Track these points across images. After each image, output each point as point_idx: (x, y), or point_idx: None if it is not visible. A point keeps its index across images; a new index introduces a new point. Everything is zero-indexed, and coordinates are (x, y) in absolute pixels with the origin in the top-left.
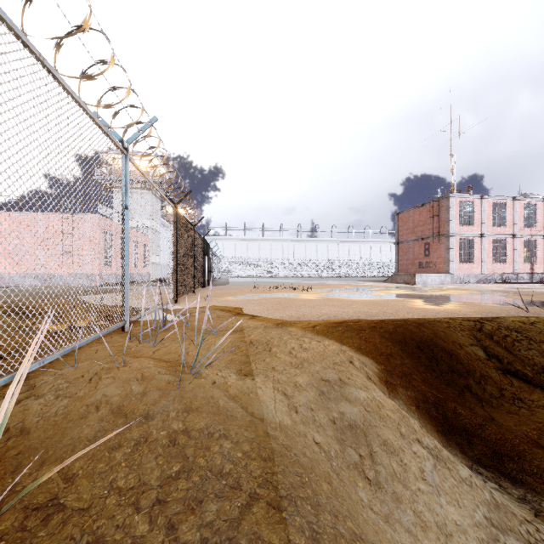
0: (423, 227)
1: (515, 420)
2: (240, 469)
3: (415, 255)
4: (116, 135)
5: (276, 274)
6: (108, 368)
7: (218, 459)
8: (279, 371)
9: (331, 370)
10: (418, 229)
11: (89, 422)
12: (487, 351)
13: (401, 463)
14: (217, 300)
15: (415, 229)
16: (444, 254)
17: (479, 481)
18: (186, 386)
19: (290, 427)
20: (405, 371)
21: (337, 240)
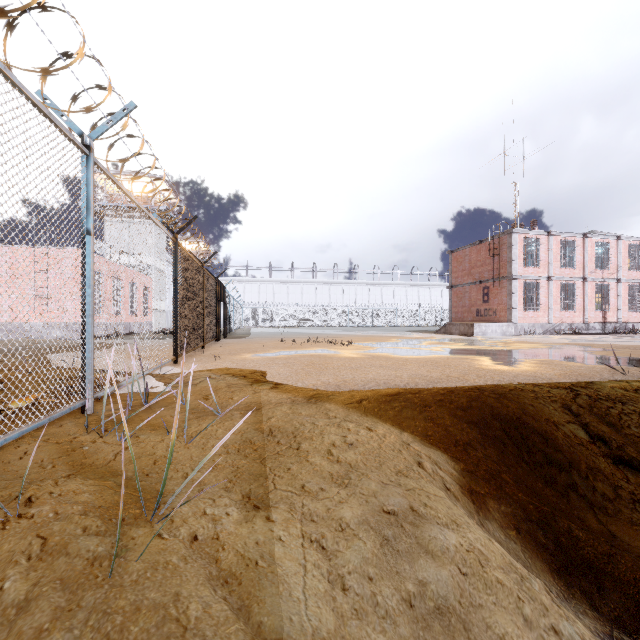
0: (482, 268)
1: None
2: None
3: (472, 301)
4: (73, 126)
5: (308, 323)
6: None
7: None
8: (312, 492)
9: (396, 488)
10: (476, 271)
11: None
12: (589, 431)
13: None
14: (231, 359)
15: (472, 271)
16: (505, 300)
17: None
18: (127, 569)
19: (333, 638)
20: (492, 468)
21: (380, 283)
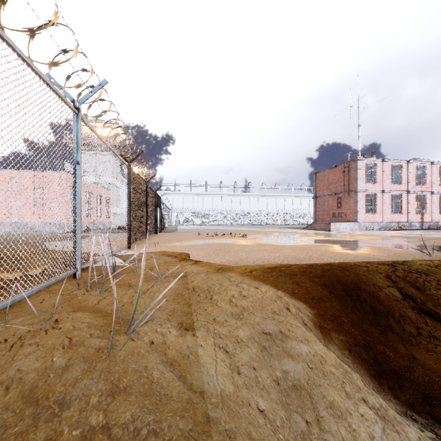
0: (336, 184)
1: (434, 358)
2: None
3: (329, 207)
4: (68, 96)
5: (217, 222)
6: (36, 330)
7: None
8: (220, 322)
9: (271, 321)
10: (332, 186)
11: None
12: (402, 292)
13: (350, 429)
14: (165, 246)
15: (329, 186)
16: (353, 206)
17: None
18: (118, 354)
19: (232, 395)
20: (335, 314)
21: (266, 195)
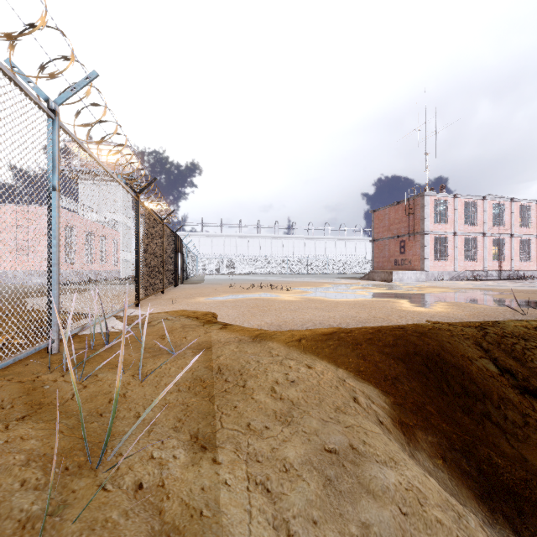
0: (399, 225)
1: None
2: None
3: (391, 252)
4: (40, 92)
5: (253, 271)
6: None
7: None
8: (257, 431)
9: (336, 426)
10: (394, 227)
11: None
12: (498, 365)
13: None
14: (186, 302)
15: (391, 227)
16: (419, 252)
17: None
18: (61, 532)
19: None
20: (417, 400)
21: (314, 238)
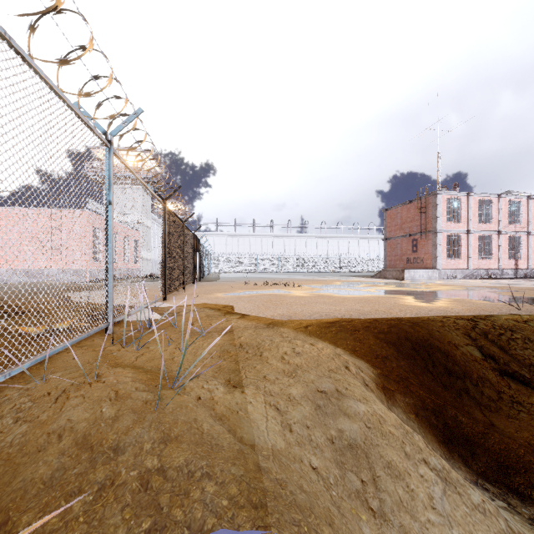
0: (411, 223)
1: (515, 425)
2: (226, 524)
3: (403, 251)
4: (99, 127)
5: (267, 269)
6: (79, 383)
7: (199, 511)
8: (271, 380)
9: (327, 379)
10: (406, 226)
11: (47, 458)
12: (483, 351)
13: (408, 489)
14: (207, 297)
15: (403, 226)
16: (431, 250)
17: (492, 507)
18: (166, 406)
19: (284, 451)
20: (402, 374)
21: (327, 236)
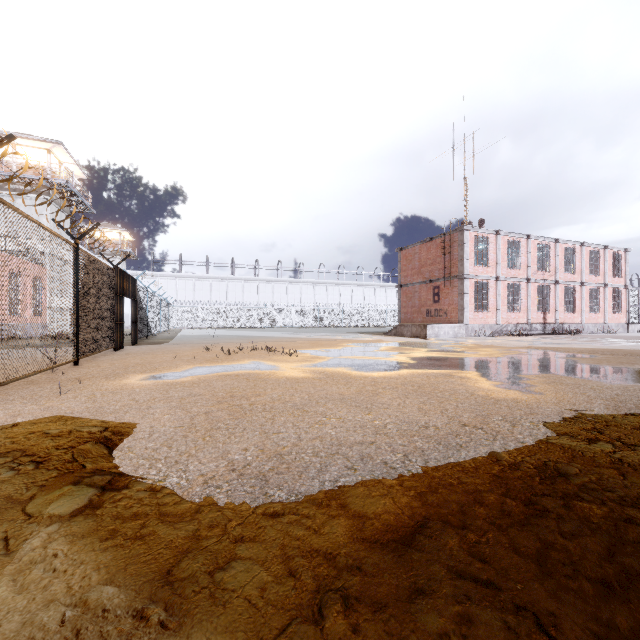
0: (432, 266)
1: None
2: None
3: (422, 301)
4: None
5: (250, 323)
6: None
7: None
8: None
9: None
10: (426, 269)
11: None
12: None
13: None
14: (95, 390)
15: (422, 269)
16: (457, 300)
17: None
18: None
19: None
20: None
21: (326, 283)
